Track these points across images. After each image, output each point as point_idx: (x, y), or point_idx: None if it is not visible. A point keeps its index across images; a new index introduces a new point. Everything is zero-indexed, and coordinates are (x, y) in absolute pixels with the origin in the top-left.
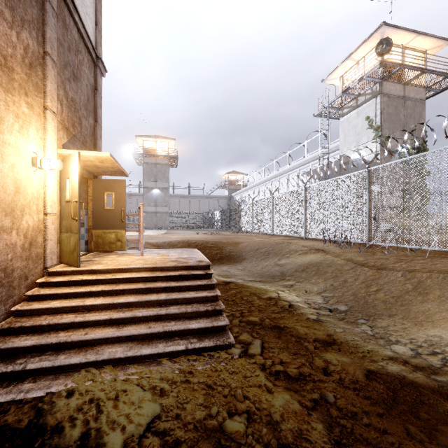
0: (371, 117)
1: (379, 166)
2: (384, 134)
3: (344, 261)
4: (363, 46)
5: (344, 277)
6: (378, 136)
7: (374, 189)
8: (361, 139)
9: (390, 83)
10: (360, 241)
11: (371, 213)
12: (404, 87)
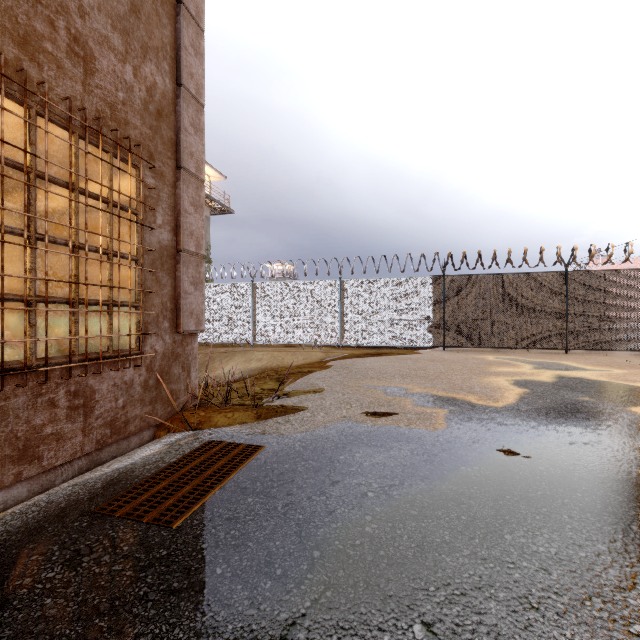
0: None
1: None
2: None
3: None
4: None
5: None
6: None
7: None
8: None
9: None
10: None
11: None
12: None
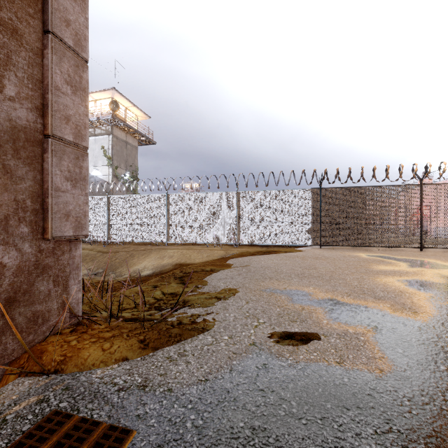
0: (105, 148)
1: (114, 196)
2: (114, 163)
3: (96, 252)
4: (100, 93)
5: (98, 261)
6: (110, 164)
7: (111, 209)
8: (98, 162)
9: (118, 129)
10: (103, 240)
11: (109, 223)
12: (126, 135)
